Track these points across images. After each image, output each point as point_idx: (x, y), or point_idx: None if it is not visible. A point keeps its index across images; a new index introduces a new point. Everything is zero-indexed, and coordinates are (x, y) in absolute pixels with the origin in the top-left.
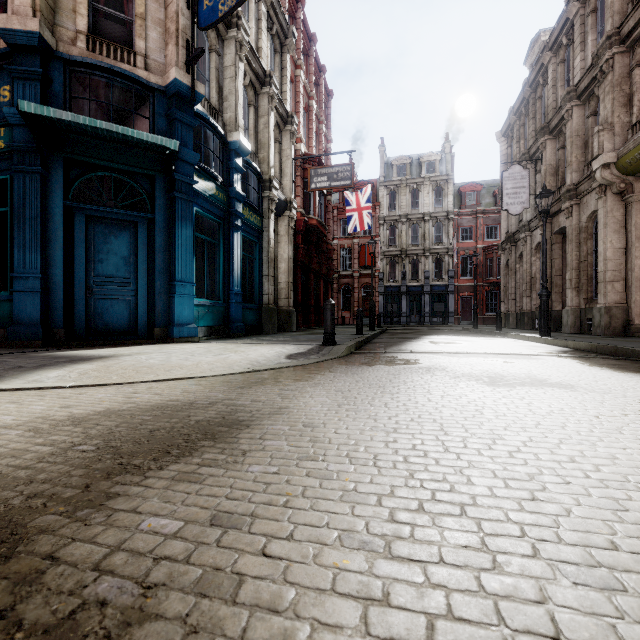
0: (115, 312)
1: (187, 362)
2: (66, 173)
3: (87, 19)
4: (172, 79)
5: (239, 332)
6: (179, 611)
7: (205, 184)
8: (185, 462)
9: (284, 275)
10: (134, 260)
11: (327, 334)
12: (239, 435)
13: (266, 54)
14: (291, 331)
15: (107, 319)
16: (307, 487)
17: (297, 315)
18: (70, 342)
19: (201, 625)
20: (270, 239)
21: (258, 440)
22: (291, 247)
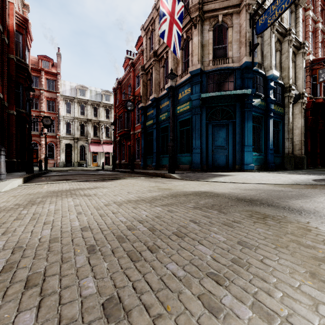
0: (221, 159)
1: (263, 178)
2: (206, 111)
3: (212, 54)
4: (244, 62)
5: (272, 168)
6: None
7: (256, 100)
8: (300, 200)
9: (297, 136)
10: (227, 139)
11: None
12: (313, 198)
13: (286, 18)
14: (303, 169)
15: (218, 162)
16: None
17: (306, 159)
18: (207, 170)
19: None
20: (289, 118)
21: (323, 200)
22: (303, 120)
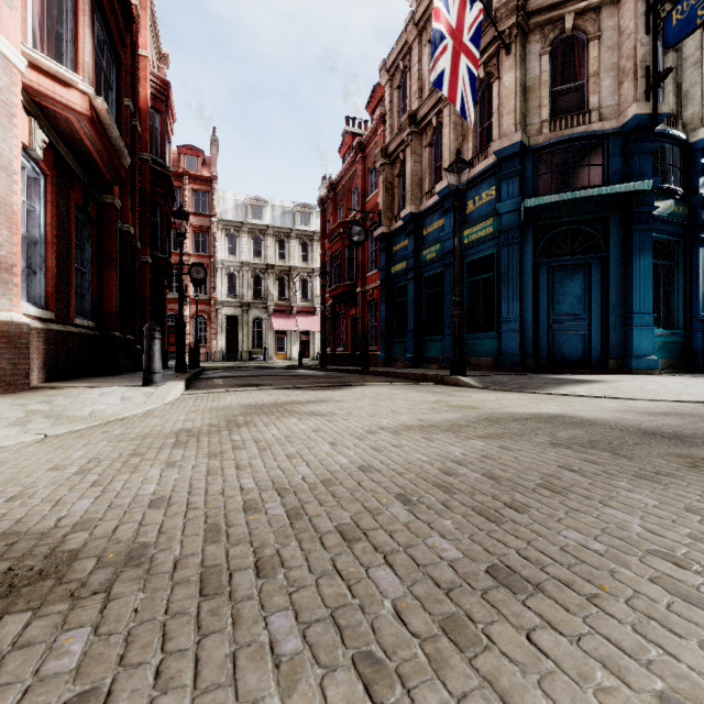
0: (570, 345)
1: (689, 390)
2: (534, 237)
3: (548, 107)
4: (630, 117)
5: None
6: None
7: (662, 205)
8: None
9: None
10: (587, 298)
11: None
12: None
13: None
14: None
15: (563, 351)
16: None
17: None
18: (538, 369)
19: None
20: None
21: None
22: None
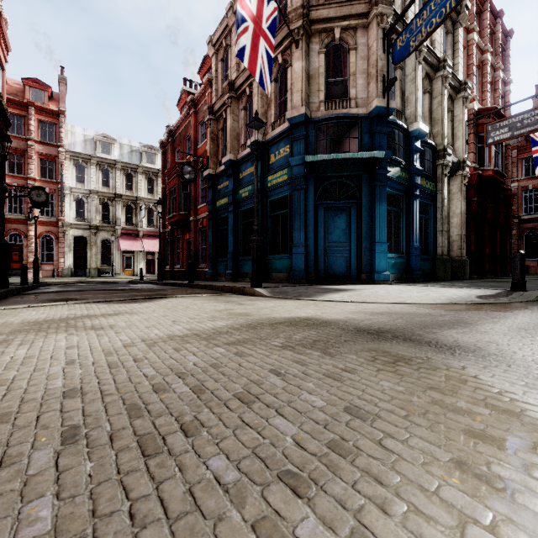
0: (338, 264)
1: (402, 295)
2: (314, 185)
3: (324, 92)
4: (374, 107)
5: (418, 278)
6: (495, 351)
7: (393, 170)
8: (455, 330)
9: (456, 228)
10: (348, 231)
11: (516, 281)
12: (475, 327)
13: (439, 42)
14: (464, 279)
15: (334, 268)
16: (533, 343)
17: (469, 264)
18: (317, 281)
19: (505, 353)
20: (443, 199)
21: (489, 329)
22: (464, 202)
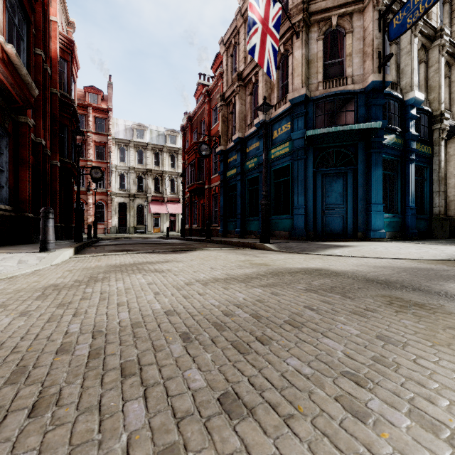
0: (335, 223)
1: (401, 251)
2: (313, 155)
3: (322, 73)
4: (370, 82)
5: (413, 236)
6: None
7: (388, 137)
8: None
9: (454, 189)
10: (345, 194)
11: None
12: None
13: (435, 13)
14: None
15: (331, 227)
16: None
17: None
18: (315, 238)
19: None
20: (440, 162)
21: None
22: None
